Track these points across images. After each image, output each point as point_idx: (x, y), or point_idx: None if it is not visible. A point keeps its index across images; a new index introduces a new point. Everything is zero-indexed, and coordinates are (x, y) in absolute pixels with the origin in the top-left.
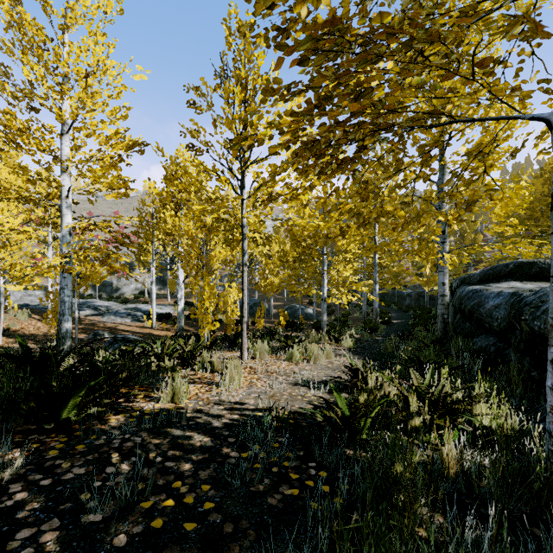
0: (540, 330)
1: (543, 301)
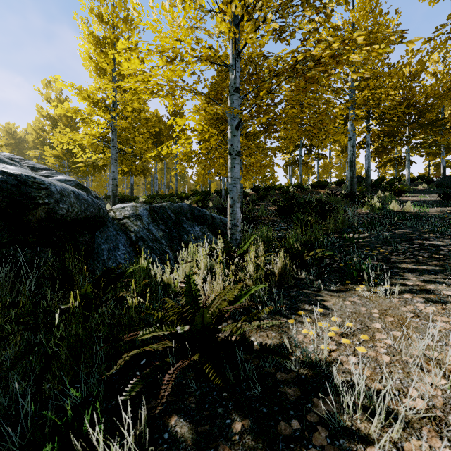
0: (68, 213)
1: (37, 182)
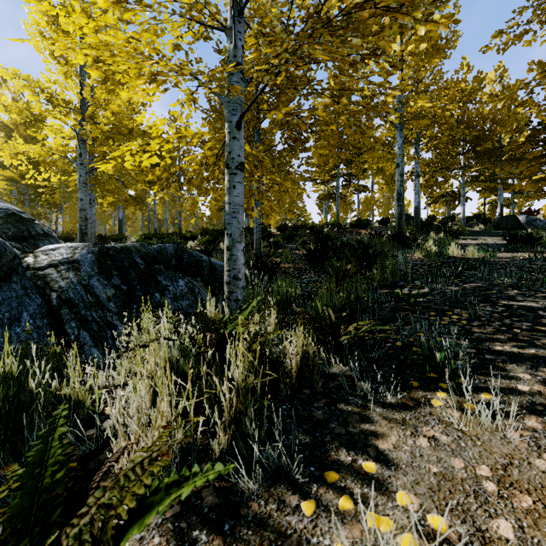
0: None
1: None
